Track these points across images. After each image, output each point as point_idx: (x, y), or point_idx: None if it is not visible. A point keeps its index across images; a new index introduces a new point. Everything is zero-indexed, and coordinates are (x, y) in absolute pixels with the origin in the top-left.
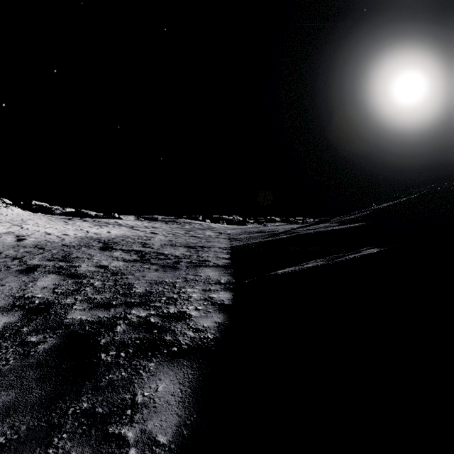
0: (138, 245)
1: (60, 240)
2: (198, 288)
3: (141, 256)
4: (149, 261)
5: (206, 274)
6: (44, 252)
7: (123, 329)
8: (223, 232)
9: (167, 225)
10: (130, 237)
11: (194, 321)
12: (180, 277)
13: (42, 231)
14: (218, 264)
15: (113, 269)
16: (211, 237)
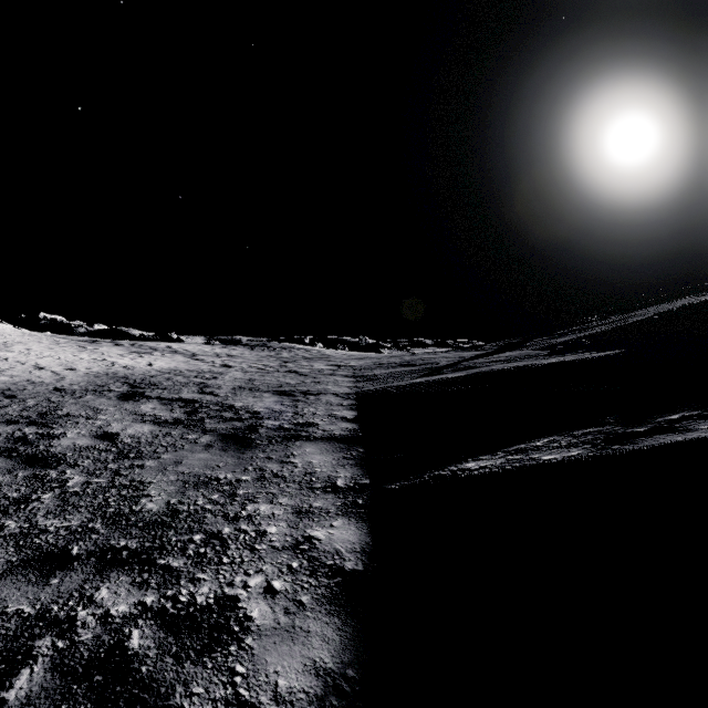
0: (192, 388)
1: (55, 380)
2: (284, 503)
3: (191, 412)
4: (201, 423)
5: (305, 459)
6: (10, 404)
7: (27, 690)
8: (344, 364)
9: (253, 351)
10: (182, 374)
11: (252, 658)
12: (251, 466)
13: (30, 363)
14: (333, 435)
15: (125, 443)
16: (323, 374)
